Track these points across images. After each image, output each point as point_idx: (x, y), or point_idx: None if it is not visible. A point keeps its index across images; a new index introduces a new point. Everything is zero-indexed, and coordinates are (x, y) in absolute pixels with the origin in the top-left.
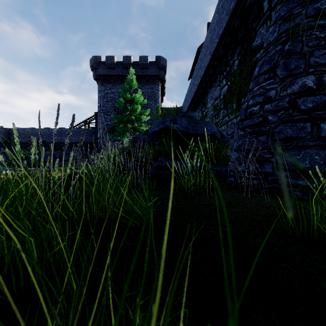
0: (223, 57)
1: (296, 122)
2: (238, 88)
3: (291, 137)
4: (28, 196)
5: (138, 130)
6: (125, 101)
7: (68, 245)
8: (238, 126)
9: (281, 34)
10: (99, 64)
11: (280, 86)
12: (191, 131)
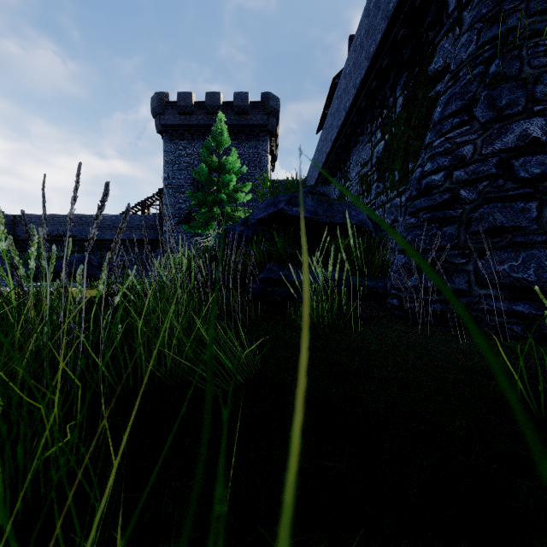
0: (377, 93)
1: (510, 201)
2: (403, 145)
3: (502, 228)
4: (18, 337)
5: (231, 217)
6: (209, 168)
7: (86, 436)
8: (406, 209)
9: (483, 46)
10: (165, 107)
11: (482, 137)
12: (322, 219)
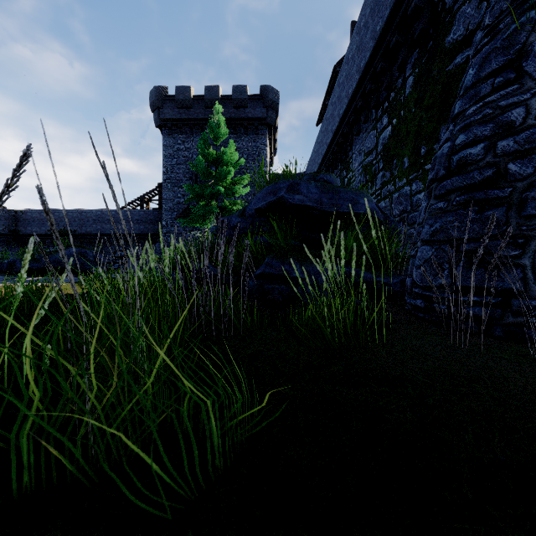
0: (383, 75)
1: None
2: (414, 128)
3: None
4: None
5: (230, 211)
6: (207, 160)
7: None
8: (430, 192)
9: None
10: (164, 101)
11: None
12: (327, 208)
